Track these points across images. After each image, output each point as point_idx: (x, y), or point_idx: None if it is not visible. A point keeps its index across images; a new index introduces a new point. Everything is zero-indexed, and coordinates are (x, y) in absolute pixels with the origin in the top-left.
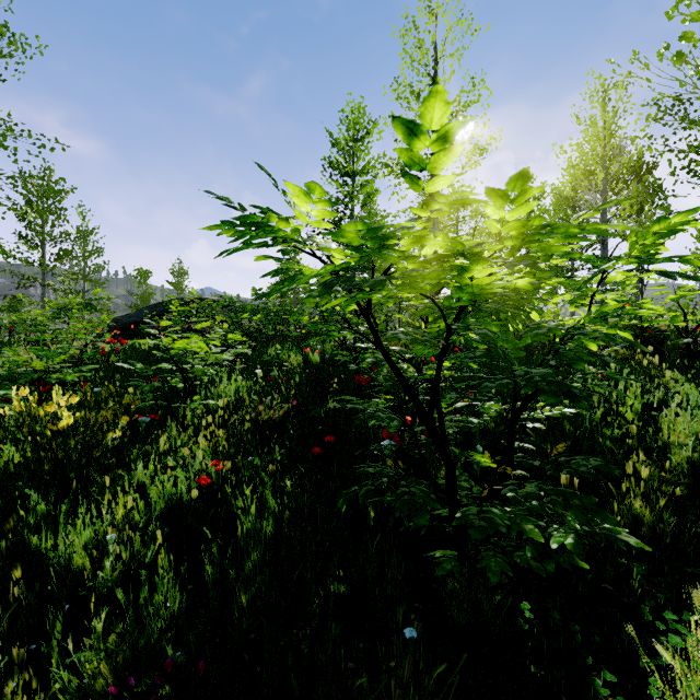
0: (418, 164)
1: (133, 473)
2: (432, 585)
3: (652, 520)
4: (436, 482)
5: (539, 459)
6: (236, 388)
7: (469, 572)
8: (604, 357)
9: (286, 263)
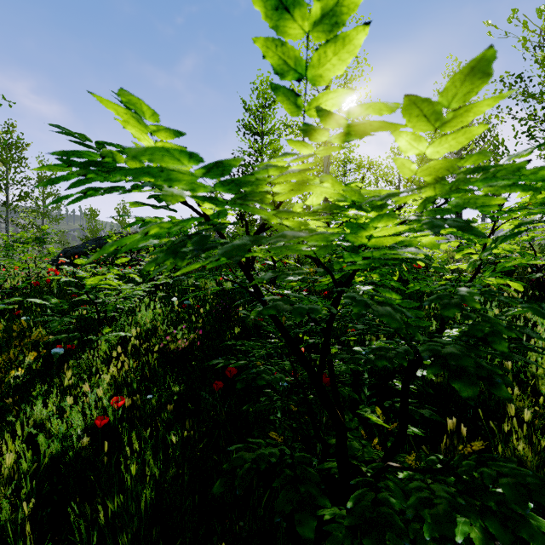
0: (294, 69)
1: (32, 412)
2: (322, 544)
3: (536, 463)
4: (326, 443)
5: (428, 407)
6: (153, 316)
7: (361, 542)
8: (523, 329)
9: (123, 214)
